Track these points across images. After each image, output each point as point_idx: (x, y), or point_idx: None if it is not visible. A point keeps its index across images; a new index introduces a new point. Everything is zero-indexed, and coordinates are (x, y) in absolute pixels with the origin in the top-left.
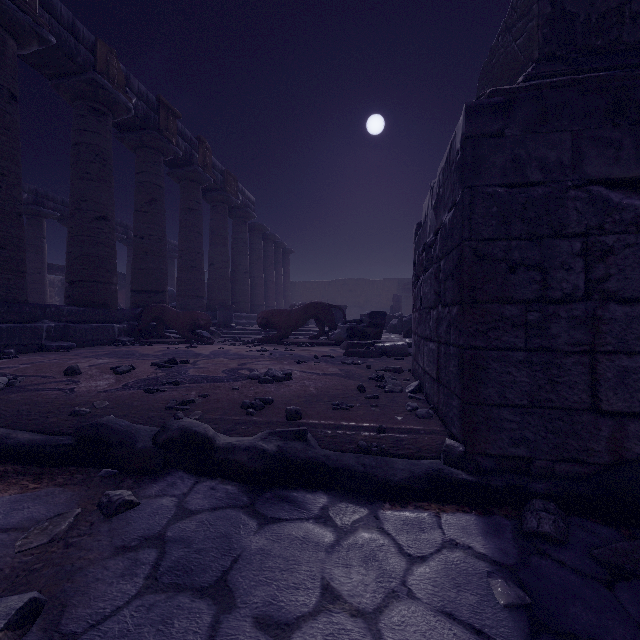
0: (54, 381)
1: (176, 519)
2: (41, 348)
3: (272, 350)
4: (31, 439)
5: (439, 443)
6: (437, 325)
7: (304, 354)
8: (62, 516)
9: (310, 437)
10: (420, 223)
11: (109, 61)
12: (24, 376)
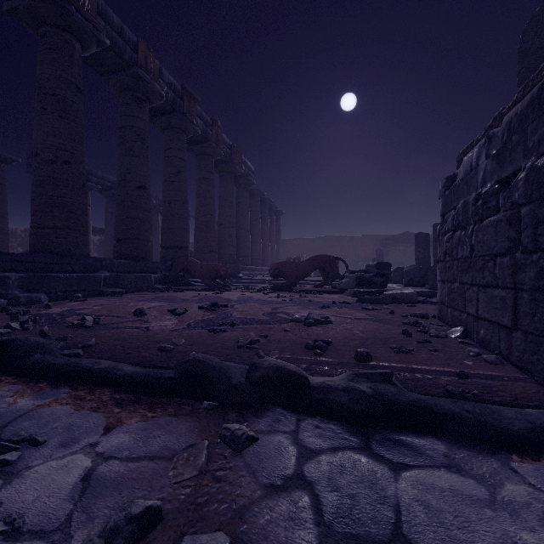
0: (128, 320)
1: (303, 458)
2: (100, 293)
3: (288, 296)
4: (134, 371)
5: (534, 391)
6: (514, 272)
7: (320, 300)
8: (195, 447)
9: (394, 380)
10: (450, 177)
11: (147, 57)
12: (102, 316)
